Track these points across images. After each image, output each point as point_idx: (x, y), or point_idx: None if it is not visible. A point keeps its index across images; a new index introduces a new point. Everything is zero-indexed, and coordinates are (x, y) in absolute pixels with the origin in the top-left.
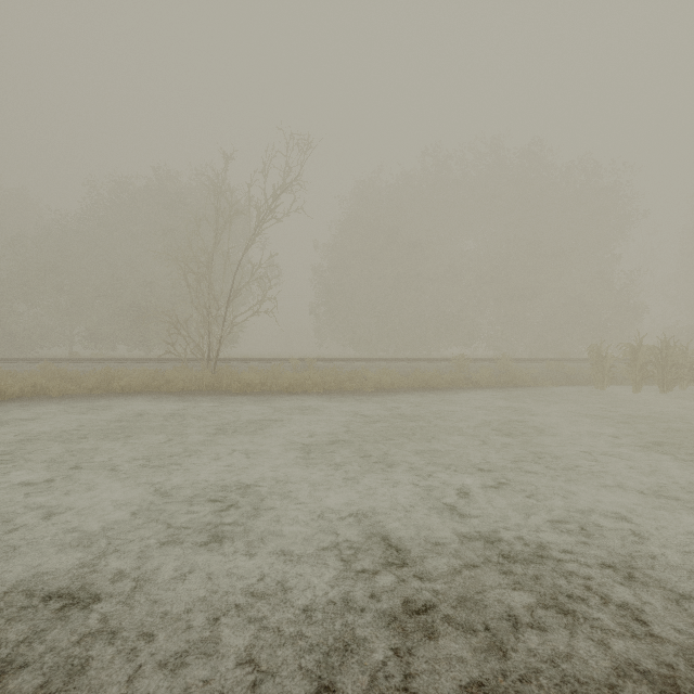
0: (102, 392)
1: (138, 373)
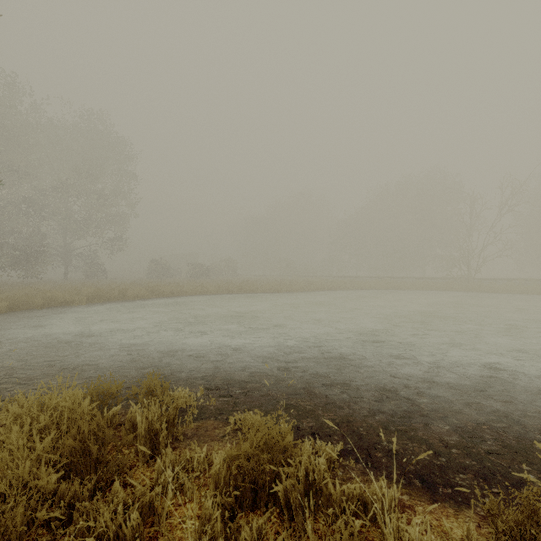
0: (427, 289)
1: (431, 283)
